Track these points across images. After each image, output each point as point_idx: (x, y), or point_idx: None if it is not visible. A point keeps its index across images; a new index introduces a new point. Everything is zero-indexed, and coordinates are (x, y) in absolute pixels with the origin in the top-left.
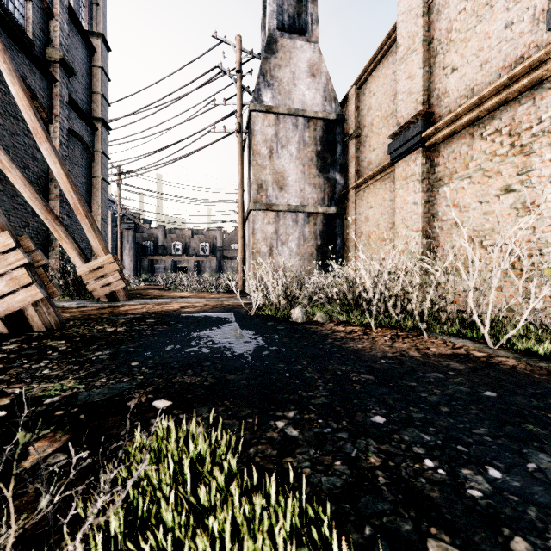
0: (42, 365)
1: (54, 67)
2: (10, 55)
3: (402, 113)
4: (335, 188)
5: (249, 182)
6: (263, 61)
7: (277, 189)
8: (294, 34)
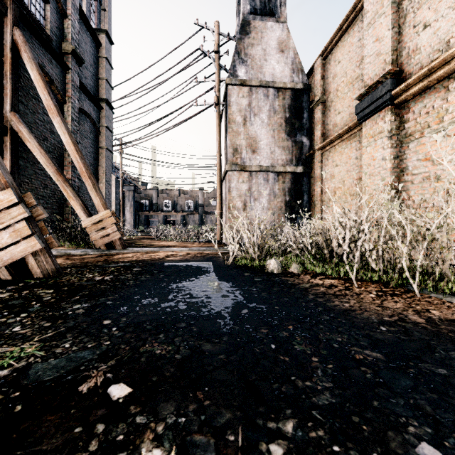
0: (17, 320)
1: (67, 58)
2: (32, 48)
3: (369, 74)
4: (302, 149)
5: (225, 147)
6: (238, 41)
7: (250, 152)
8: (264, 16)
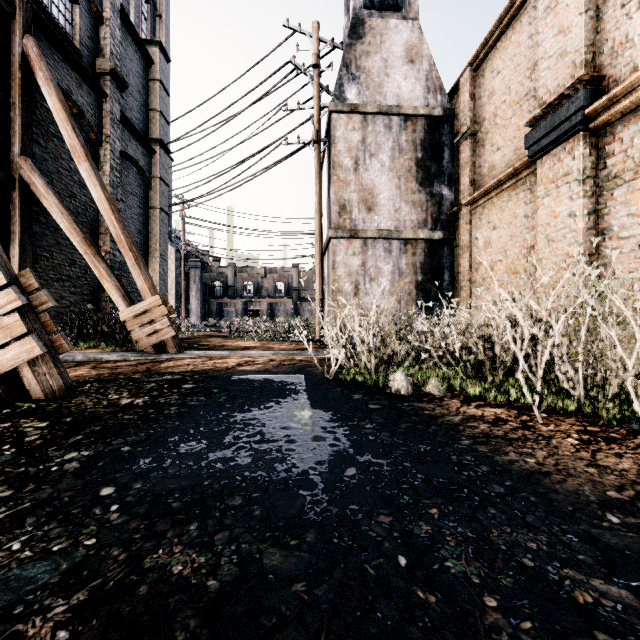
0: None
1: (104, 80)
2: (53, 66)
3: (548, 86)
4: (441, 205)
5: (328, 203)
6: (347, 49)
7: (364, 211)
8: (386, 12)
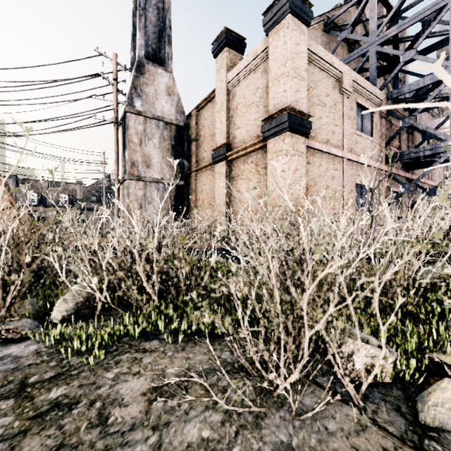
0: None
1: None
2: None
3: (218, 139)
4: (183, 169)
5: (124, 159)
6: (135, 78)
7: (145, 167)
8: (156, 64)
